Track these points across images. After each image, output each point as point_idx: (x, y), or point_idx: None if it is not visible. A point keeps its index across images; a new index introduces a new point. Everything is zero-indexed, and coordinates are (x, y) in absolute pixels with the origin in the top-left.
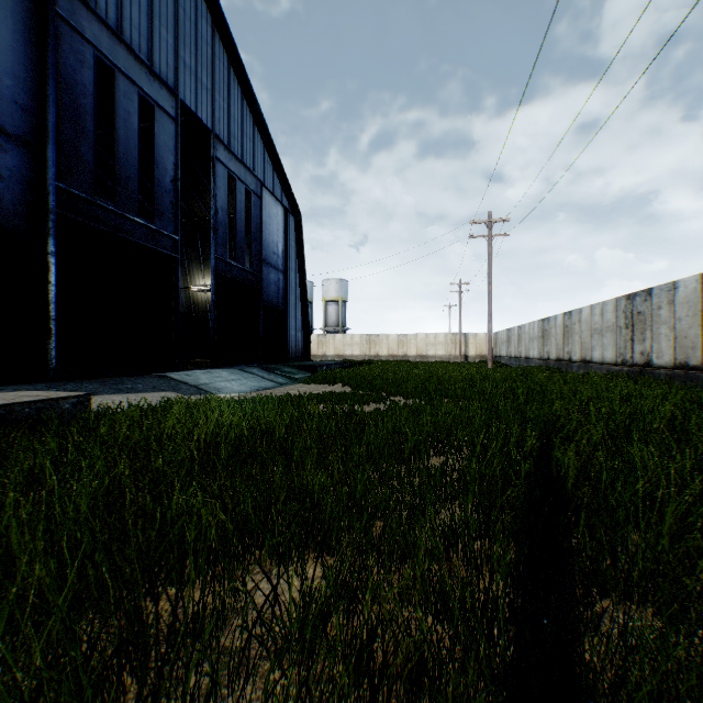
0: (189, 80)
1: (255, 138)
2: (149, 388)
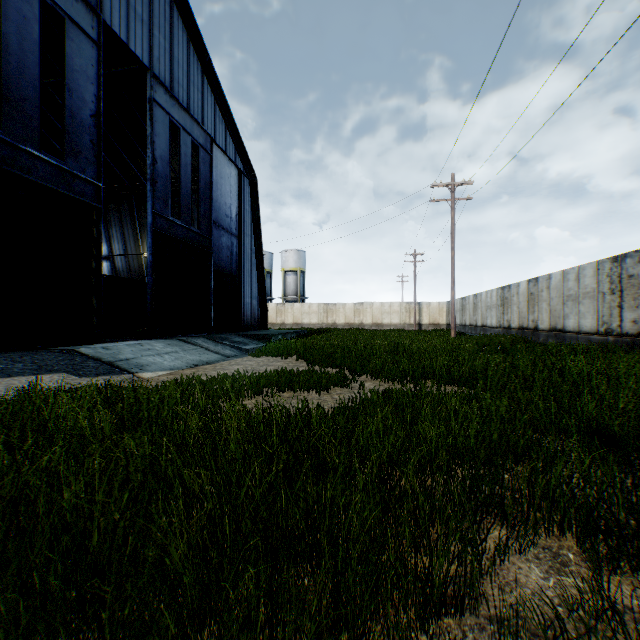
0: (118, 4)
1: (204, 90)
2: (32, 368)
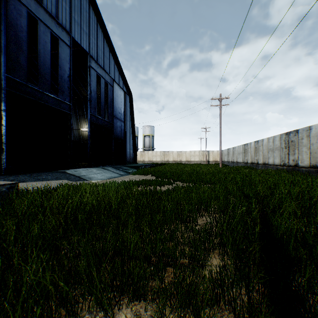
0: (77, 28)
1: (110, 58)
2: (54, 178)
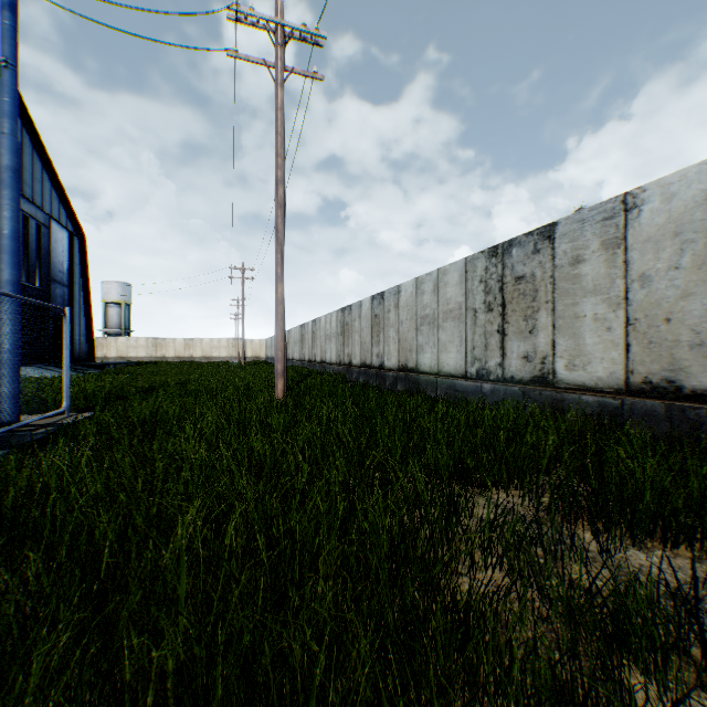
0: None
1: (45, 180)
2: None
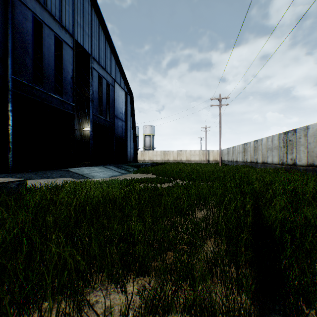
0: (80, 30)
1: (111, 59)
2: (59, 176)
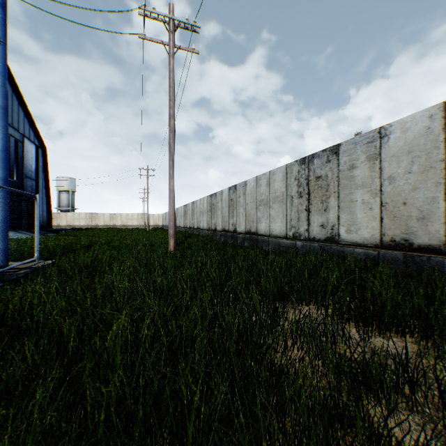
0: None
1: (20, 112)
2: None
